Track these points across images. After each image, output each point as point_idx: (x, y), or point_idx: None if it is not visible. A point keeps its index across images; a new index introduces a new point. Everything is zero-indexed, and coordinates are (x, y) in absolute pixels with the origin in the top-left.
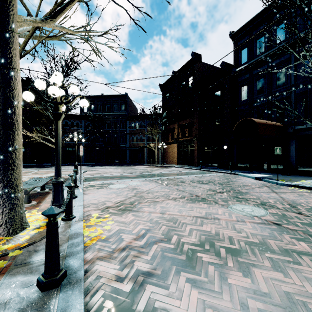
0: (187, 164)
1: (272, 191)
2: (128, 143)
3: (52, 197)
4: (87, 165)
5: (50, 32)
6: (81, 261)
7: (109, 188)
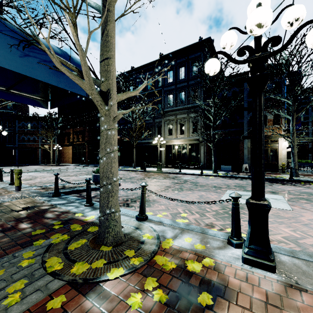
0: (81, 163)
1: None
2: (17, 143)
3: None
4: None
5: None
6: None
7: None
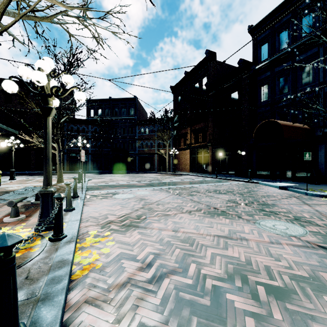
0: (201, 172)
1: (304, 203)
2: (137, 149)
3: (39, 211)
4: (94, 173)
5: (35, 5)
6: (58, 309)
7: (114, 198)
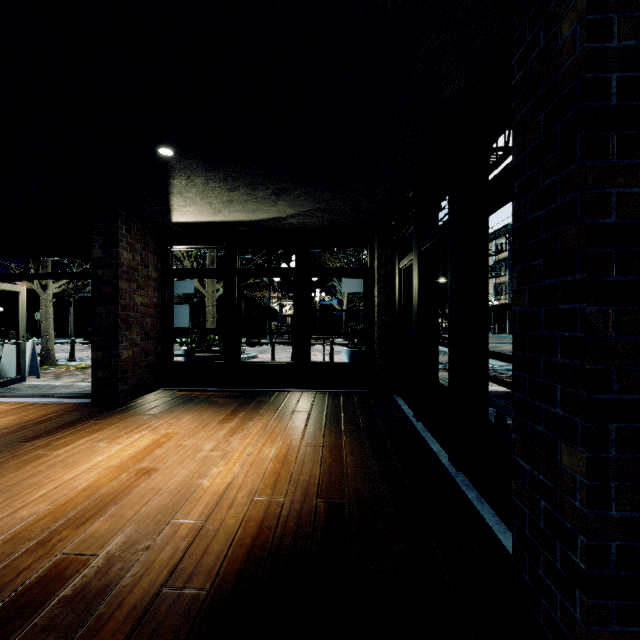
0: None
1: None
2: None
3: None
4: None
5: None
6: None
7: None
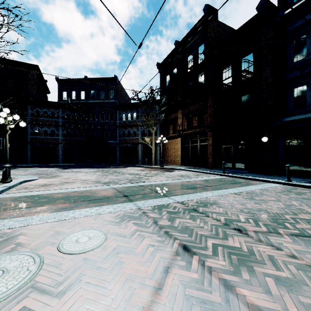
0: (196, 165)
1: None
2: (118, 138)
3: None
4: (61, 167)
5: None
6: None
7: None
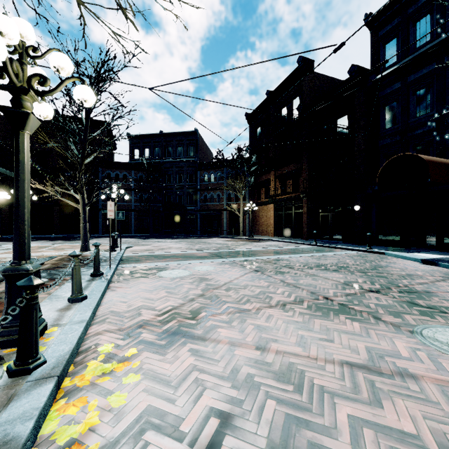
0: (290, 236)
1: None
2: (199, 204)
3: (4, 308)
4: (138, 238)
5: None
6: None
7: (159, 277)
